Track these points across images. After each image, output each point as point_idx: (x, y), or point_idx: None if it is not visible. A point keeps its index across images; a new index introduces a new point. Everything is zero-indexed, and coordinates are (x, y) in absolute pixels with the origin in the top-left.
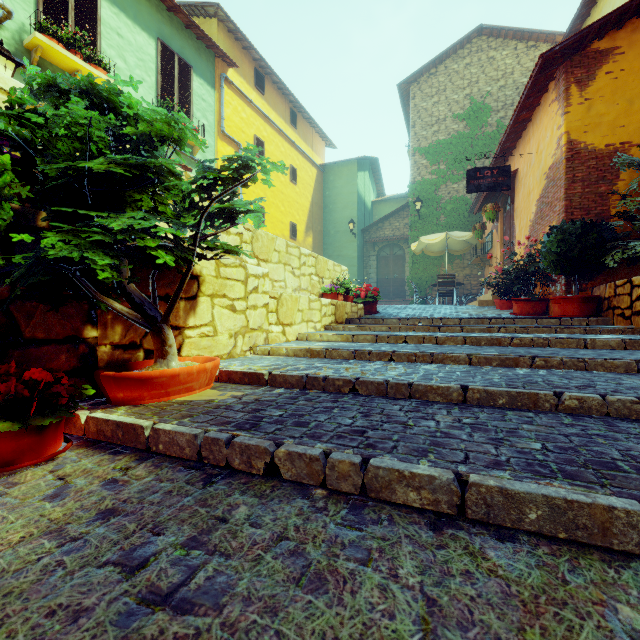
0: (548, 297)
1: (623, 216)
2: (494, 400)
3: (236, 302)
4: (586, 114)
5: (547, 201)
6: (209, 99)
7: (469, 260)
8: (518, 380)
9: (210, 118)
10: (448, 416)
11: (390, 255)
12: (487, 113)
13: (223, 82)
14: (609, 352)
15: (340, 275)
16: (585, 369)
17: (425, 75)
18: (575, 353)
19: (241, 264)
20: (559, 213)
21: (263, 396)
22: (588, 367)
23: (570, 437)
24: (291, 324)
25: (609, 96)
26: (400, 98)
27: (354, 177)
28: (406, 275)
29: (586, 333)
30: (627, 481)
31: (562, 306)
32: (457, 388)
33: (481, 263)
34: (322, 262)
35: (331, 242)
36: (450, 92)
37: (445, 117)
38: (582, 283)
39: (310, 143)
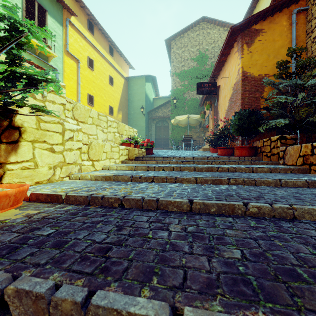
0: (234, 147)
1: (266, 109)
2: (208, 209)
3: (55, 146)
4: (250, 59)
5: (233, 100)
6: (59, 31)
7: (198, 129)
8: (222, 194)
9: (59, 42)
10: (178, 225)
11: (162, 125)
12: (206, 59)
13: (68, 23)
14: (264, 174)
15: (132, 133)
16: (255, 184)
17: (178, 37)
18: (249, 175)
19: (59, 122)
20: (238, 106)
21: (52, 213)
22: (257, 183)
23: (258, 241)
24: (98, 160)
25: (260, 51)
26: (166, 47)
27: (143, 85)
28: (169, 135)
29: (252, 164)
30: (314, 298)
31: (240, 151)
32: (186, 202)
33: (204, 130)
34: (121, 126)
35: (132, 117)
36: (190, 47)
37: (187, 59)
38: (248, 140)
39: (120, 65)
